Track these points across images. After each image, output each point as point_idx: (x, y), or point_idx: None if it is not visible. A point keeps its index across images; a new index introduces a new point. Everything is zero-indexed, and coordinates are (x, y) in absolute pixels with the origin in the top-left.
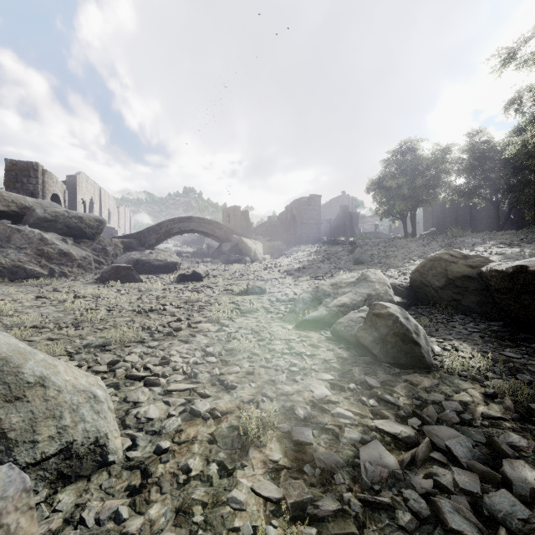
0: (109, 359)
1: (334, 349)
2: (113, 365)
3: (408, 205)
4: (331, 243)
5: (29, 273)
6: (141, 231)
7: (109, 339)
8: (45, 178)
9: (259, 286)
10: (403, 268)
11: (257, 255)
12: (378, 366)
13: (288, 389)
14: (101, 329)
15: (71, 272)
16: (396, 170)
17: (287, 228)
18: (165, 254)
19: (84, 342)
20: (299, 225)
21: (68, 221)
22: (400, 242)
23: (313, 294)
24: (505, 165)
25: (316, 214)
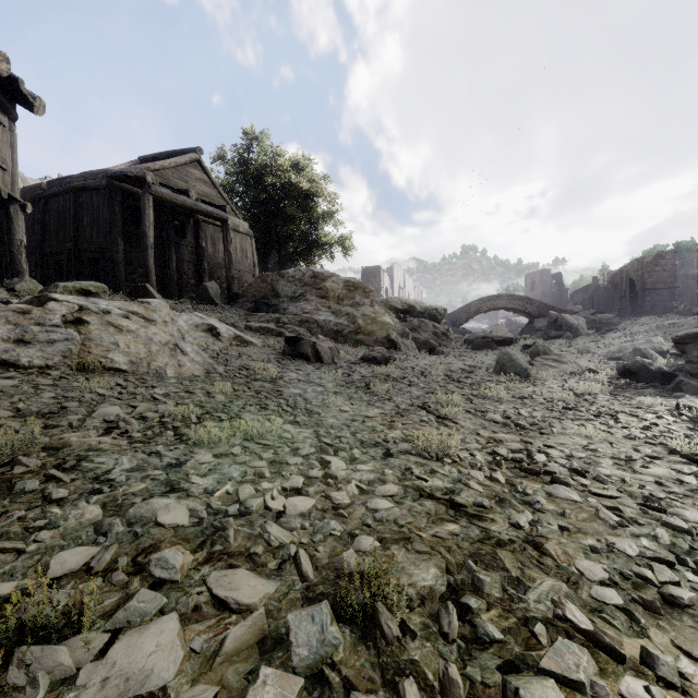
0: None
1: None
2: None
3: None
4: (685, 314)
5: (431, 345)
6: (453, 312)
7: None
8: (384, 276)
9: (586, 349)
10: None
11: (579, 331)
12: None
13: (598, 364)
14: None
15: (447, 344)
16: None
17: (622, 296)
18: (502, 332)
19: None
20: (640, 292)
21: (430, 312)
22: None
23: (618, 349)
24: None
25: (667, 276)
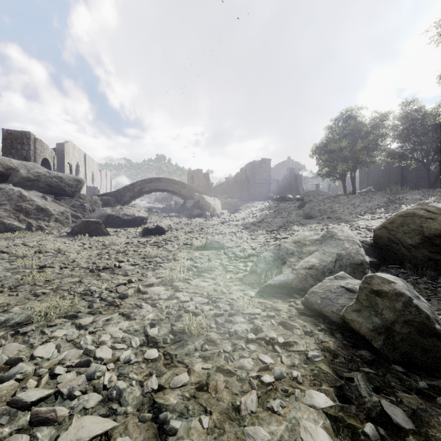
0: (13, 352)
1: (313, 331)
2: (11, 366)
3: (349, 166)
4: (280, 200)
5: (8, 227)
6: (118, 190)
7: (31, 315)
8: (36, 145)
9: (217, 241)
10: (353, 223)
11: (216, 210)
12: (386, 371)
13: (264, 436)
14: (38, 295)
15: (48, 225)
16: (339, 135)
17: (242, 187)
18: (133, 209)
19: (2, 317)
20: (252, 184)
21: (50, 181)
22: (343, 199)
23: (276, 253)
24: (436, 131)
25: (266, 175)
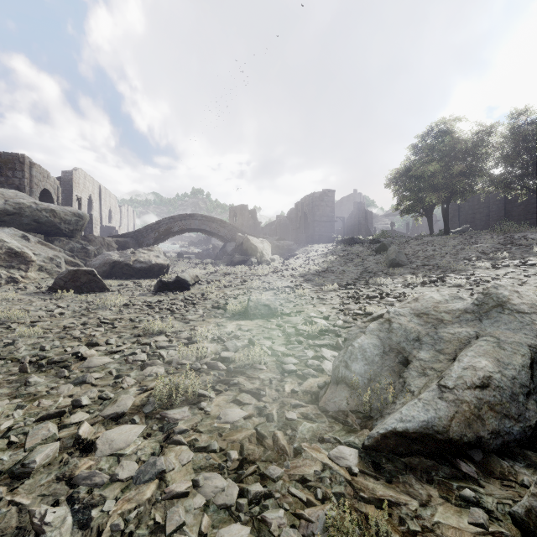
0: None
1: None
2: None
3: (441, 196)
4: (348, 242)
5: None
6: (139, 230)
7: None
8: (33, 172)
9: (266, 303)
10: (467, 273)
11: (264, 255)
12: None
13: None
14: None
15: (25, 277)
16: (427, 155)
17: (298, 227)
18: (149, 254)
19: None
20: (311, 223)
21: (37, 215)
22: (436, 240)
23: (384, 337)
24: None
25: (329, 211)
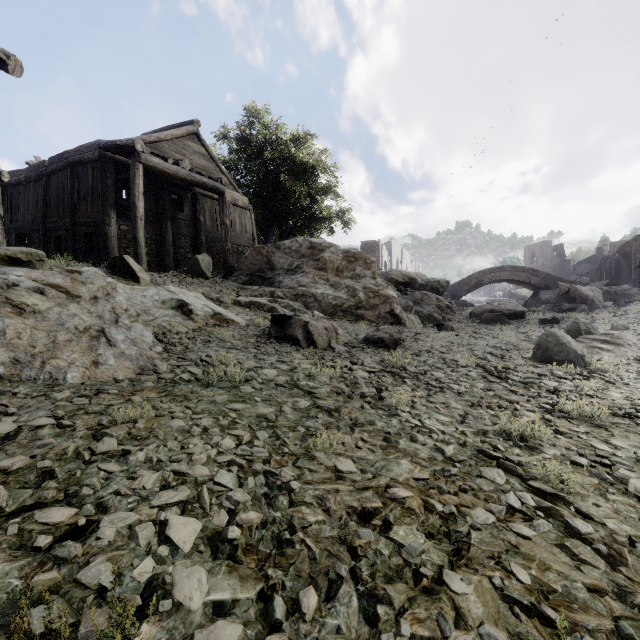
0: None
1: None
2: None
3: None
4: None
5: (434, 319)
6: (452, 285)
7: None
8: (382, 250)
9: (622, 325)
10: None
11: (595, 303)
12: None
13: None
14: None
15: (452, 318)
16: None
17: (637, 266)
18: (511, 305)
19: None
20: None
21: (432, 285)
22: None
23: None
24: None
25: None
